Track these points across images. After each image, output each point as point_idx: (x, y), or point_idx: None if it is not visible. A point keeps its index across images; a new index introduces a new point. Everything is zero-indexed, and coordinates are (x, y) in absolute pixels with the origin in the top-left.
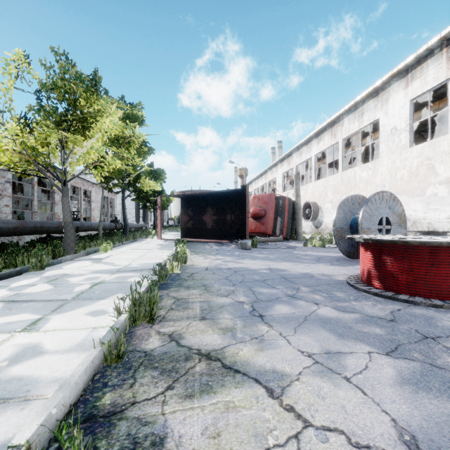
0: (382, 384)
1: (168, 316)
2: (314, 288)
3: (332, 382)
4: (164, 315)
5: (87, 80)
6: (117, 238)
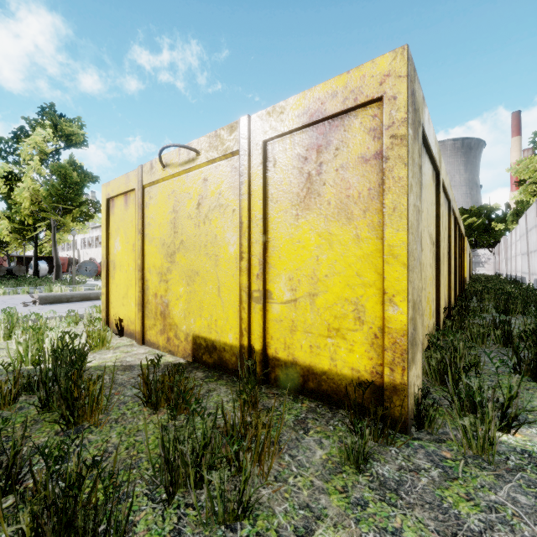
0: None
1: None
2: None
3: None
4: None
5: None
6: None
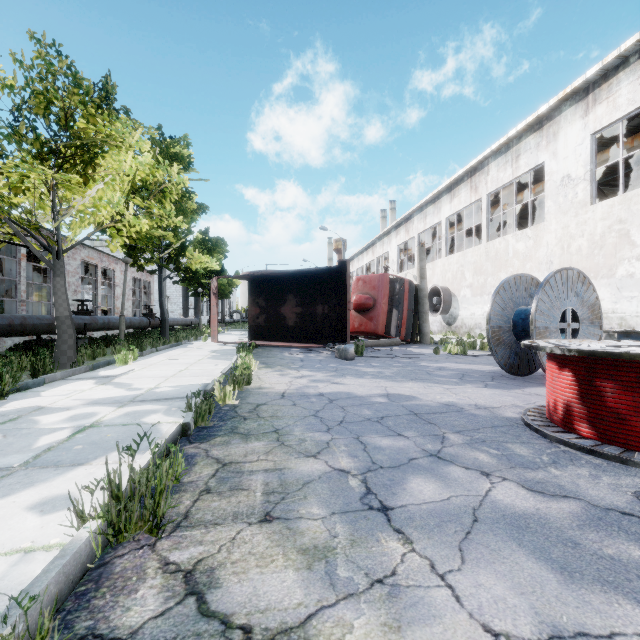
0: None
1: (196, 513)
2: (472, 436)
3: None
4: (189, 508)
5: (93, 90)
6: (151, 340)
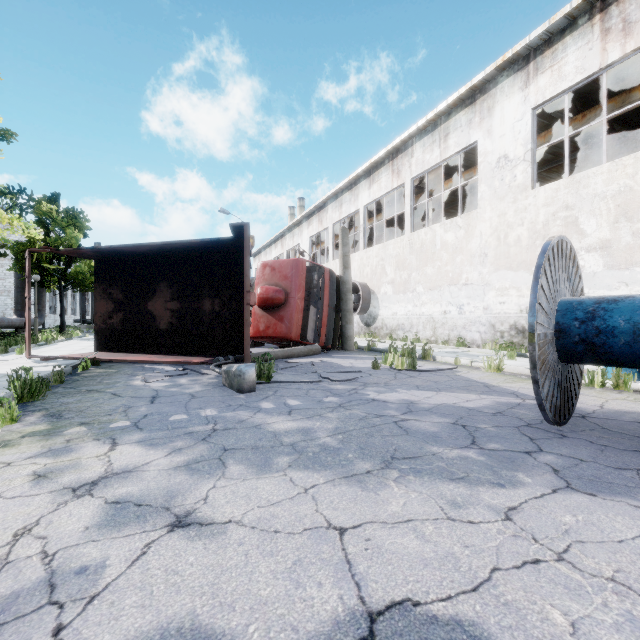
0: None
1: None
2: None
3: None
4: None
5: None
6: None
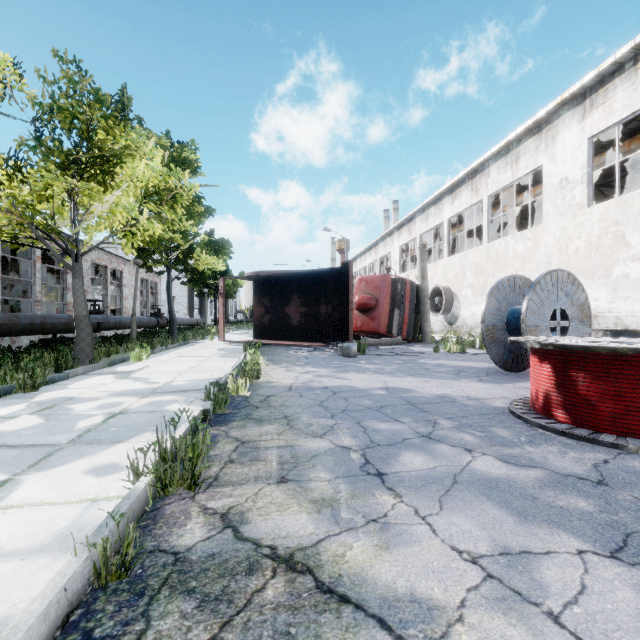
0: (625, 630)
1: (223, 476)
2: (460, 422)
3: (527, 625)
4: (218, 473)
5: (110, 102)
6: (160, 339)
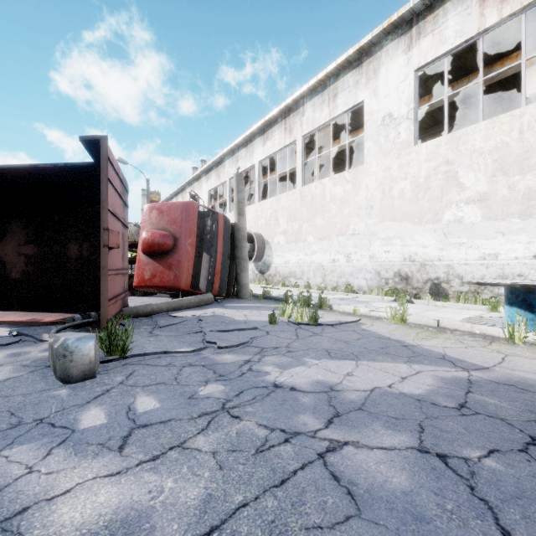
0: None
1: None
2: None
3: None
4: None
5: None
6: None
